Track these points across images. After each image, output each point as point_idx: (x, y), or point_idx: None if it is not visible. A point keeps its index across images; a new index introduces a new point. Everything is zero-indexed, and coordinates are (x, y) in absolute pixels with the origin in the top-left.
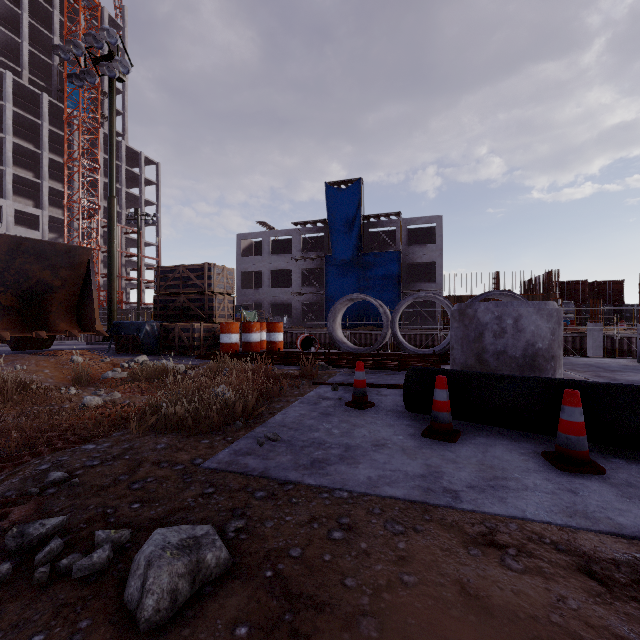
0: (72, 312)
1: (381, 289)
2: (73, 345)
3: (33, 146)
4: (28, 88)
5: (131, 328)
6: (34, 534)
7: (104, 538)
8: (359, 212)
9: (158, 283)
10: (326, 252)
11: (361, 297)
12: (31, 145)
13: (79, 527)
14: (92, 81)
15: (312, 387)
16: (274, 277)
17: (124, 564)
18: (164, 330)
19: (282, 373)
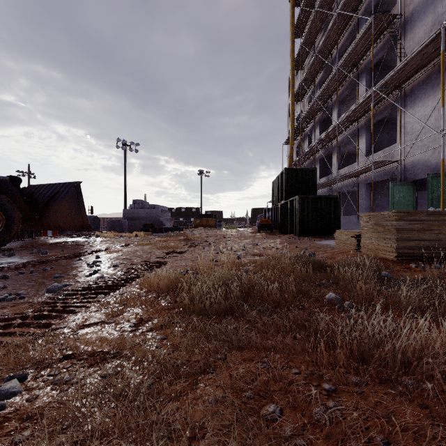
0: None
1: None
2: None
3: None
4: None
5: None
6: None
7: None
8: None
9: None
10: None
11: None
12: None
13: None
14: None
15: None
16: None
17: None
18: None
19: None
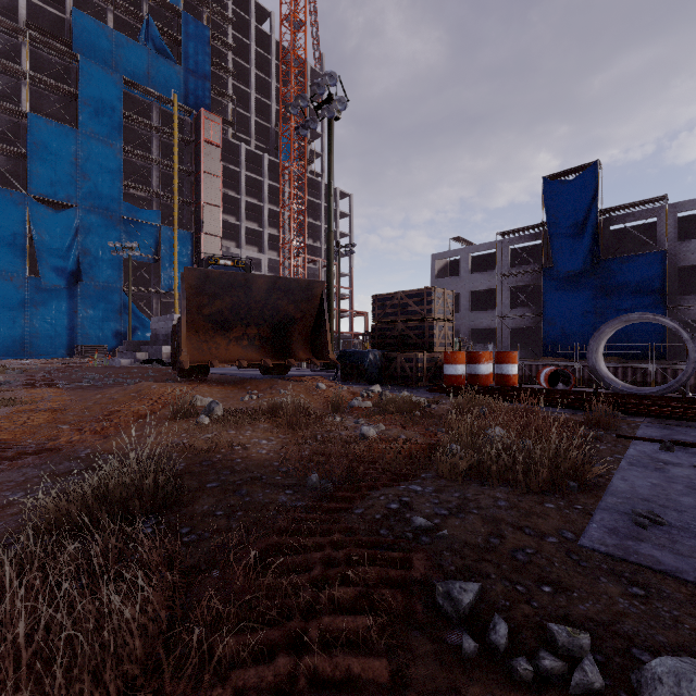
0: (307, 342)
1: (631, 306)
2: (300, 371)
3: (257, 201)
4: (255, 153)
5: (355, 357)
6: (462, 600)
7: (571, 640)
8: (594, 206)
9: (376, 311)
10: (543, 264)
11: (646, 317)
12: (256, 200)
13: (502, 603)
14: (314, 127)
15: (621, 441)
16: (473, 299)
17: (627, 694)
18: (385, 359)
19: (554, 417)
